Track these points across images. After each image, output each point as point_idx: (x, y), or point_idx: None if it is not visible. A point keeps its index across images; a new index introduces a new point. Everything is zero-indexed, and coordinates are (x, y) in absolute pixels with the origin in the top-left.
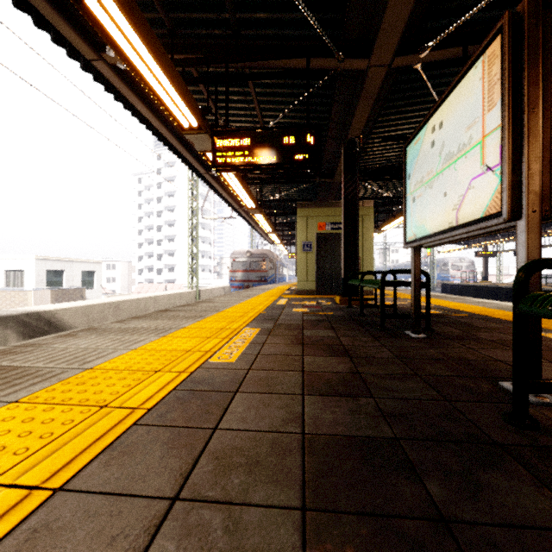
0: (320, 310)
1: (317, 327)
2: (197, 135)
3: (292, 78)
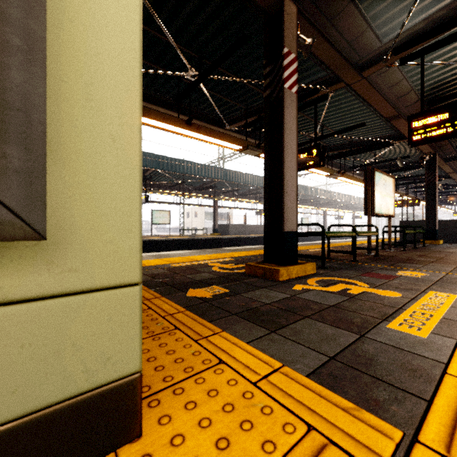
0: (378, 270)
1: (419, 261)
2: None
3: (434, 35)
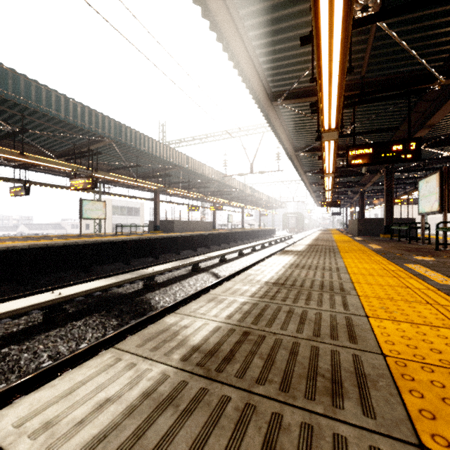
0: None
1: None
2: None
3: None
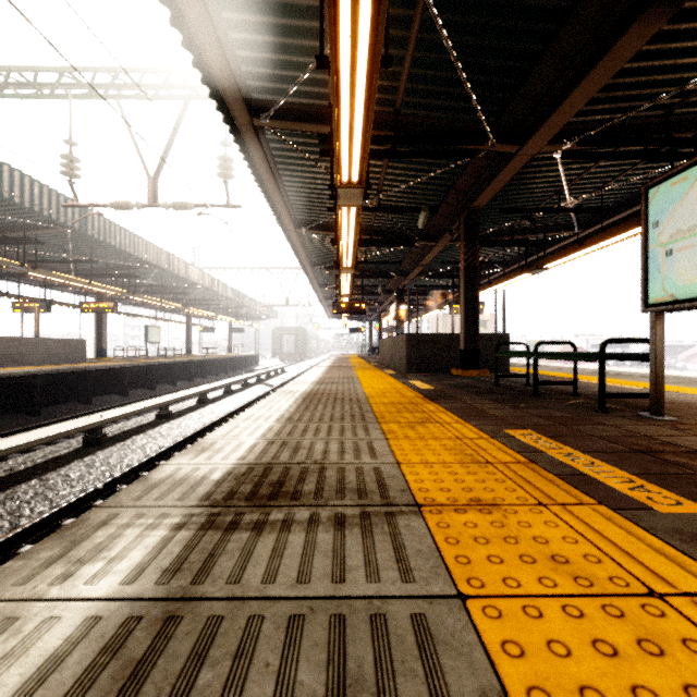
0: None
1: None
2: None
3: None
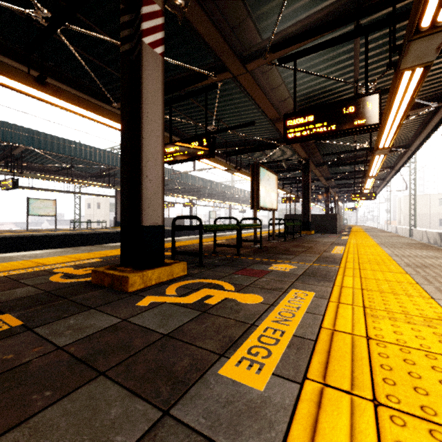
0: (255, 265)
1: (293, 251)
2: (415, 64)
3: (303, 40)
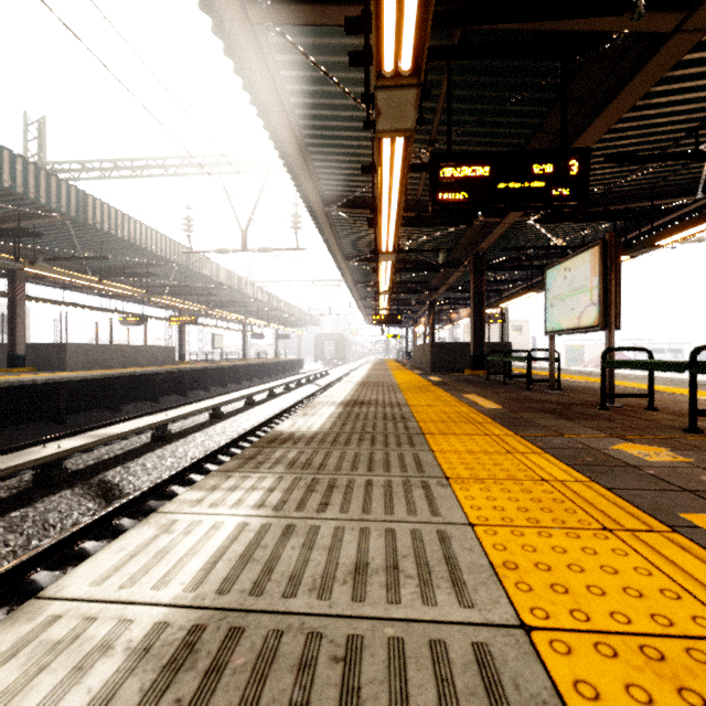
0: None
1: None
2: None
3: None
